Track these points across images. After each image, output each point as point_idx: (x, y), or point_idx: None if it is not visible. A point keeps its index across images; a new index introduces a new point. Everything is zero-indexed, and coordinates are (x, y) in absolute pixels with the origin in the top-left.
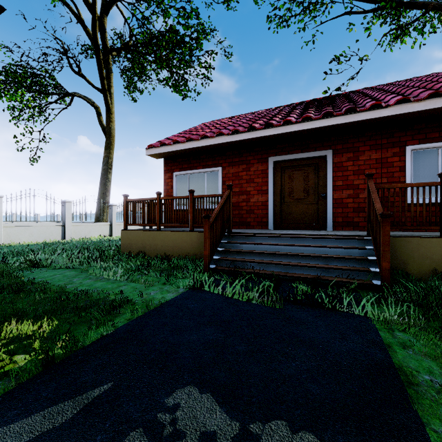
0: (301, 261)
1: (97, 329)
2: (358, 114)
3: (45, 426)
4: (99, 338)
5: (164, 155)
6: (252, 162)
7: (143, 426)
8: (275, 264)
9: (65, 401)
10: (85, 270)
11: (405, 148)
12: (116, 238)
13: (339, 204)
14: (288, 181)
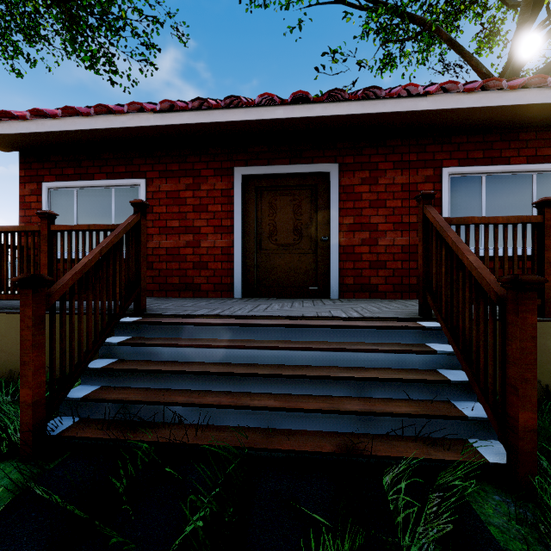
0: (302, 390)
1: None
2: (382, 101)
3: None
4: None
5: (15, 143)
6: (204, 174)
7: None
8: (238, 409)
9: None
10: None
11: (441, 171)
12: None
13: (349, 254)
14: (268, 212)
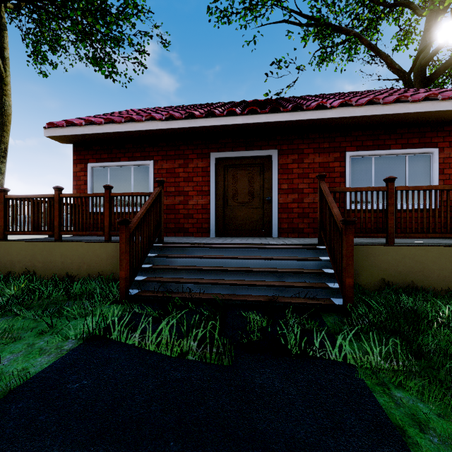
0: (251, 278)
1: None
2: (304, 112)
3: None
4: None
5: (73, 139)
6: (191, 157)
7: None
8: (219, 285)
9: None
10: None
11: (345, 154)
12: None
13: (284, 208)
14: (232, 181)
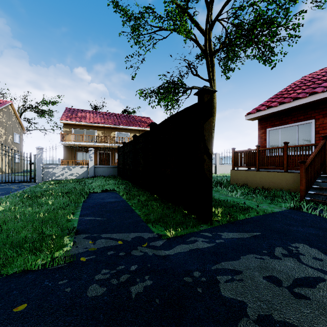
0: None
1: (241, 215)
2: None
3: (240, 236)
4: (245, 218)
5: (258, 118)
6: None
7: (282, 247)
8: None
9: (243, 232)
10: (216, 191)
11: None
12: (220, 175)
13: None
14: None
